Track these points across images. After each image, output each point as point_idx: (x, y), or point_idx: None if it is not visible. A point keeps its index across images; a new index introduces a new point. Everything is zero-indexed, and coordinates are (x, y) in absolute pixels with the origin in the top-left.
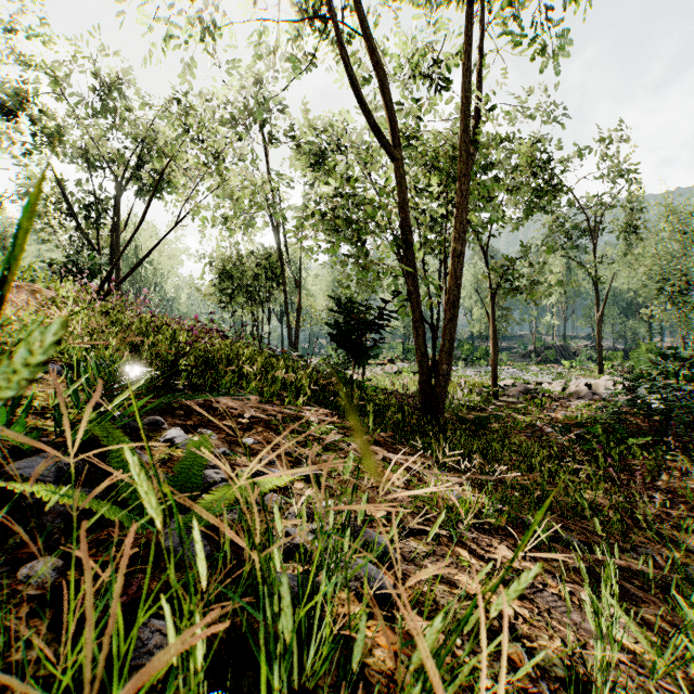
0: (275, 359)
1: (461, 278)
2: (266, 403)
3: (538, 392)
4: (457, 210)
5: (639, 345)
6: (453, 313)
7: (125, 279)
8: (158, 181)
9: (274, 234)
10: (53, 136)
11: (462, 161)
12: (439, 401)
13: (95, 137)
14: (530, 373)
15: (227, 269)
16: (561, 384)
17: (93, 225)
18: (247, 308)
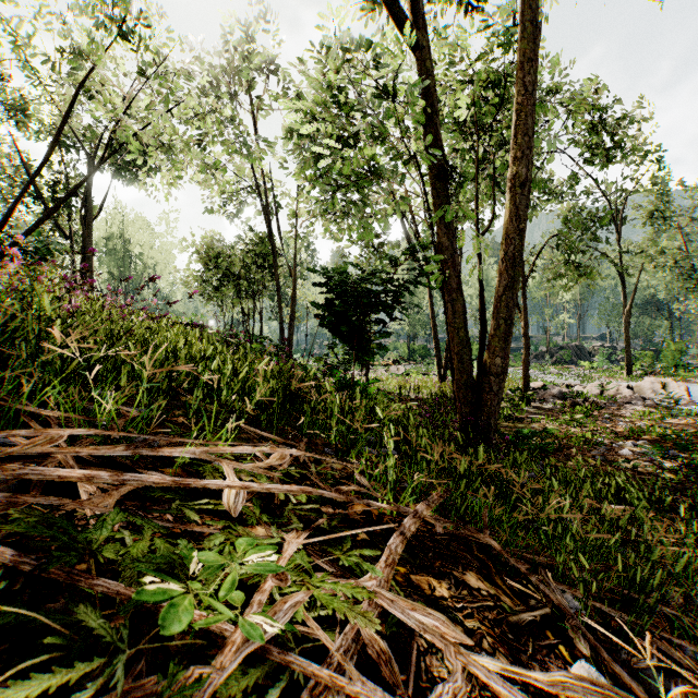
0: (260, 356)
1: (525, 220)
2: (101, 448)
3: (576, 396)
4: (517, 116)
5: (666, 344)
6: (513, 277)
7: (26, 236)
8: (75, 96)
9: (265, 216)
10: (16, 106)
11: (525, 38)
12: (490, 415)
13: (64, 107)
14: (551, 374)
15: (212, 256)
16: (597, 387)
17: (63, 207)
18: (235, 300)
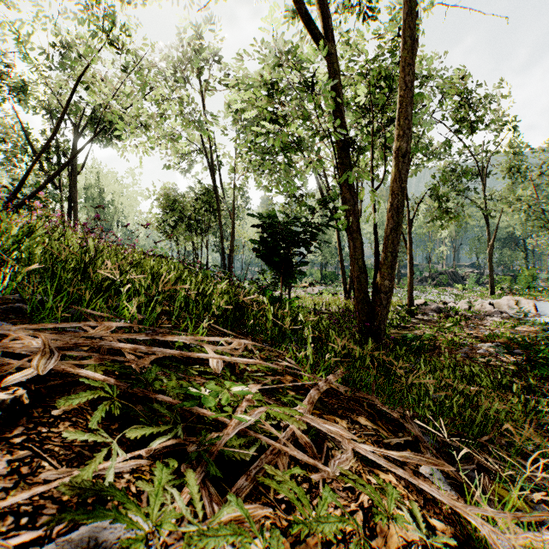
0: None
1: (406, 180)
2: (133, 334)
3: (449, 310)
4: (400, 105)
5: (521, 270)
6: (397, 222)
7: (39, 191)
8: (75, 87)
9: (211, 172)
10: (18, 86)
11: (406, 48)
12: (380, 322)
13: (55, 87)
14: (431, 294)
15: (170, 203)
16: (466, 303)
17: (54, 165)
18: (187, 237)
